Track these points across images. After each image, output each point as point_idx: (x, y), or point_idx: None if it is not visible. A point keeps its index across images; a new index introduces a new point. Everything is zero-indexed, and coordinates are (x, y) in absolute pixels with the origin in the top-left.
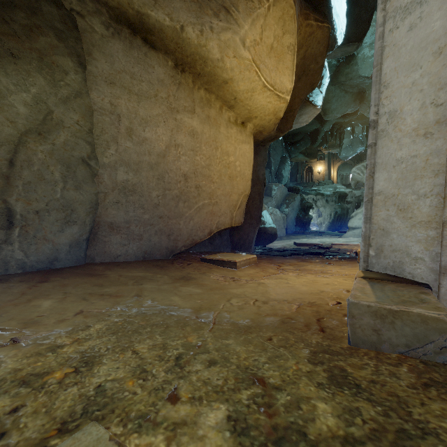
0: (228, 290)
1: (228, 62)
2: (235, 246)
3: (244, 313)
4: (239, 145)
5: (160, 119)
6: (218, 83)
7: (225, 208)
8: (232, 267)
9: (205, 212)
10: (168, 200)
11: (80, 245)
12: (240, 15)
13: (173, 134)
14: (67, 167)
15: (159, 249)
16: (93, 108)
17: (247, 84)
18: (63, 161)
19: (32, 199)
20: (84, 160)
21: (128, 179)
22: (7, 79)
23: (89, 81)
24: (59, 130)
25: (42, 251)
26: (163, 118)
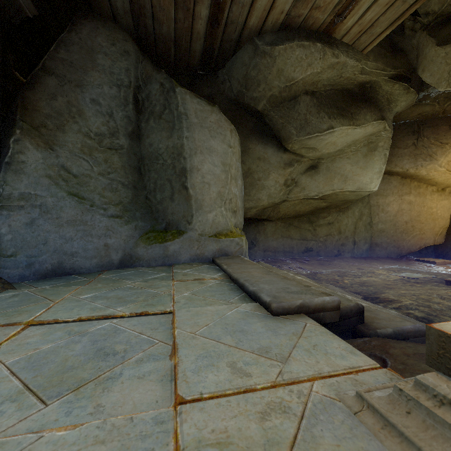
0: (430, 268)
1: (431, 174)
2: (438, 256)
3: (435, 271)
4: (440, 202)
5: (394, 201)
6: (425, 180)
7: (430, 235)
8: (433, 264)
9: (417, 238)
10: (397, 233)
11: (367, 250)
12: (438, 156)
13: (400, 205)
14: (365, 226)
15: (393, 253)
16: (371, 205)
17: (443, 178)
18: (364, 225)
19: (358, 237)
20: (368, 223)
21: (382, 227)
22: (354, 207)
23: (370, 197)
24: (363, 216)
25: (360, 251)
26: (395, 200)
